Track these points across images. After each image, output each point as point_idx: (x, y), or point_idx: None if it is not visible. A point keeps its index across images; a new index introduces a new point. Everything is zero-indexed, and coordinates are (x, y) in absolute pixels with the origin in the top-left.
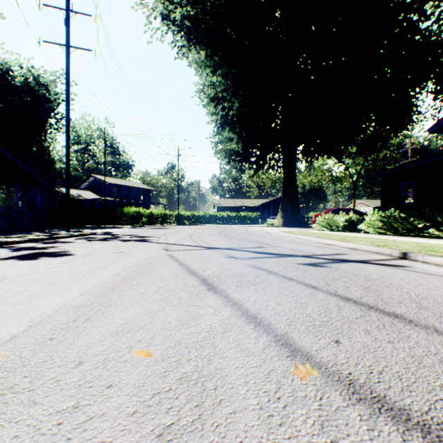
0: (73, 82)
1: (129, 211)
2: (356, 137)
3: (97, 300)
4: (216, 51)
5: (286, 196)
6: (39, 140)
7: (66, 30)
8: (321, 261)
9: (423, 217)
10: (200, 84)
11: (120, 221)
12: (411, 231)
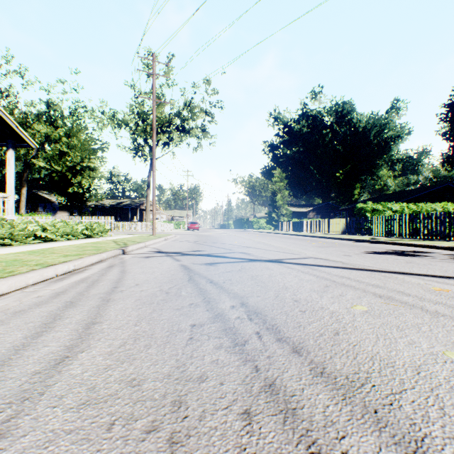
0: None
1: None
2: None
3: (271, 246)
4: None
5: None
6: None
7: None
8: (188, 252)
9: None
10: None
11: None
12: None
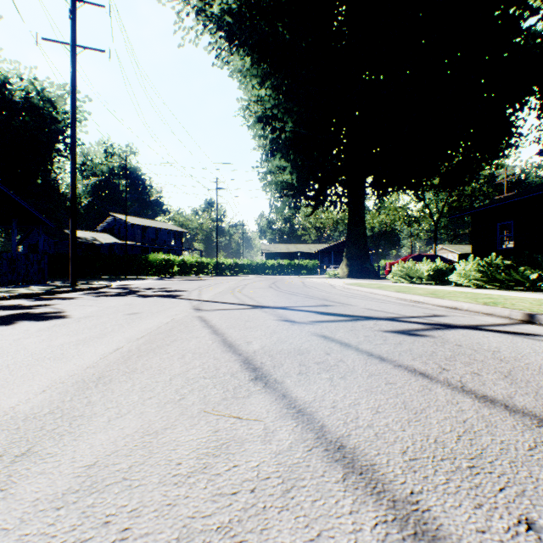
0: (86, 97)
1: (155, 258)
2: (440, 166)
3: (64, 402)
4: (264, 56)
5: (352, 239)
6: (43, 170)
7: (72, 25)
8: (415, 326)
9: (536, 265)
10: (244, 100)
11: (144, 271)
12: (520, 284)
